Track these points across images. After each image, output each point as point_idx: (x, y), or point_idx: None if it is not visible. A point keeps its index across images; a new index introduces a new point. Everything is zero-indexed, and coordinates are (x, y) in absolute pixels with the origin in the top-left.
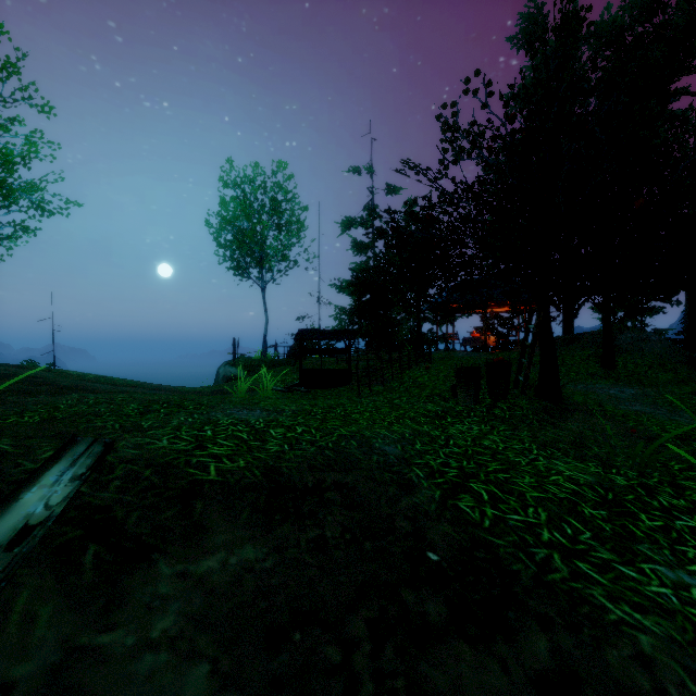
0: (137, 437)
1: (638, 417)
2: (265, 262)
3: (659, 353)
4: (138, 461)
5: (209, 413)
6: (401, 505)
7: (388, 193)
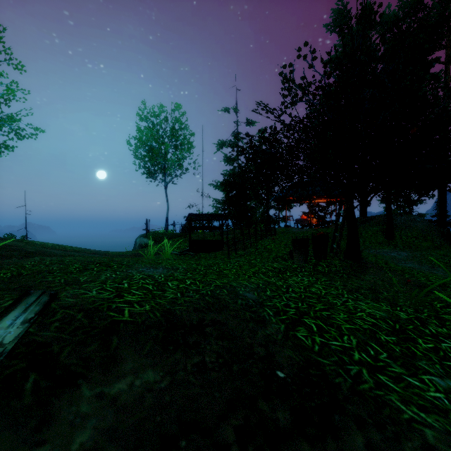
0: (75, 289)
1: (411, 271)
2: (167, 169)
3: (422, 229)
4: (74, 307)
5: (127, 271)
6: (258, 335)
7: (247, 124)
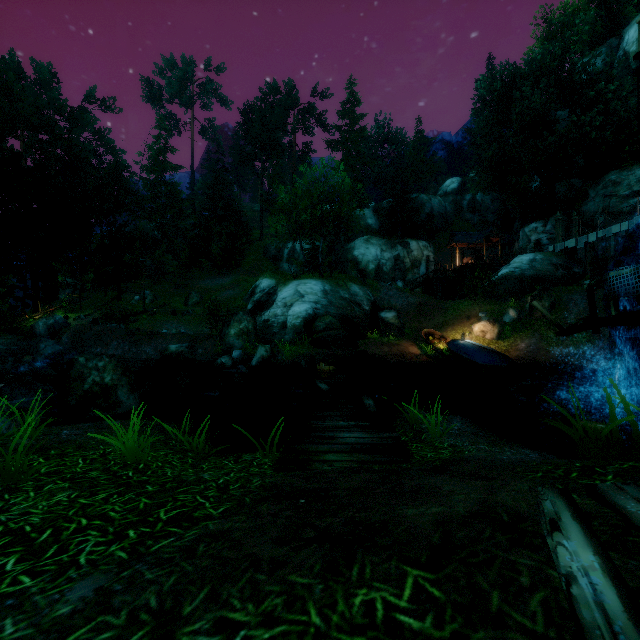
0: None
1: None
2: None
3: None
4: (521, 638)
5: None
6: (260, 522)
7: None
